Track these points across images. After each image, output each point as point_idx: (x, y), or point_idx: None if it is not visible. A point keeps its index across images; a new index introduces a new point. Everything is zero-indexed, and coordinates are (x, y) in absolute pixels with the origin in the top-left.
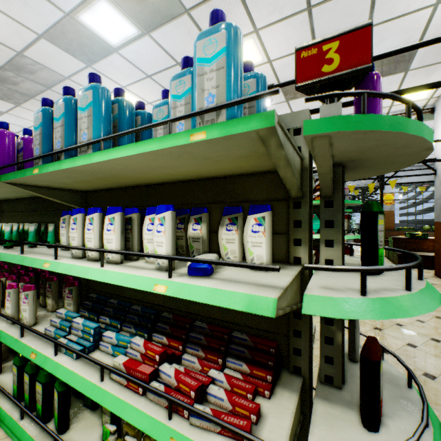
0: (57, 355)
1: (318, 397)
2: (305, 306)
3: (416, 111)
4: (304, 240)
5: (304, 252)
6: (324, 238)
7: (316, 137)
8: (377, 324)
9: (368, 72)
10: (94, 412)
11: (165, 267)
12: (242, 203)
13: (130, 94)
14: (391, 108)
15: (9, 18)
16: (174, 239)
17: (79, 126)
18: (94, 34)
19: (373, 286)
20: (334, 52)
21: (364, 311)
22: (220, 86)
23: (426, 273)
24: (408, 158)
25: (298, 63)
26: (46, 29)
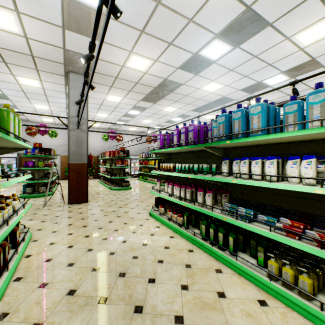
0: (237, 220)
1: None
2: None
3: None
4: None
5: None
6: None
7: None
8: None
9: None
10: (244, 253)
11: (311, 184)
12: None
13: (215, 83)
14: None
15: (167, 65)
16: (316, 171)
17: (251, 122)
18: (204, 58)
19: None
20: None
21: None
22: None
23: None
24: None
25: None
26: (181, 64)
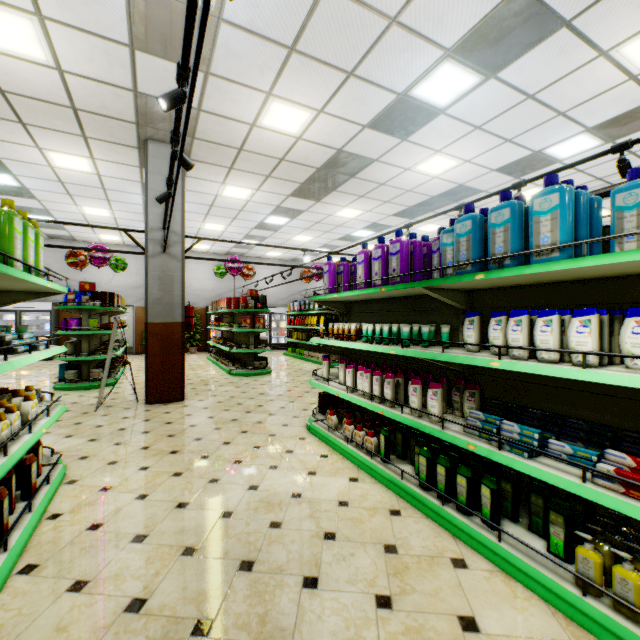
0: (500, 451)
1: None
2: None
3: None
4: None
5: None
6: None
7: None
8: None
9: None
10: (516, 524)
11: None
12: None
13: (443, 157)
14: None
15: (343, 121)
16: None
17: (535, 230)
18: (422, 103)
19: None
20: None
21: None
22: None
23: None
24: None
25: None
26: (373, 118)
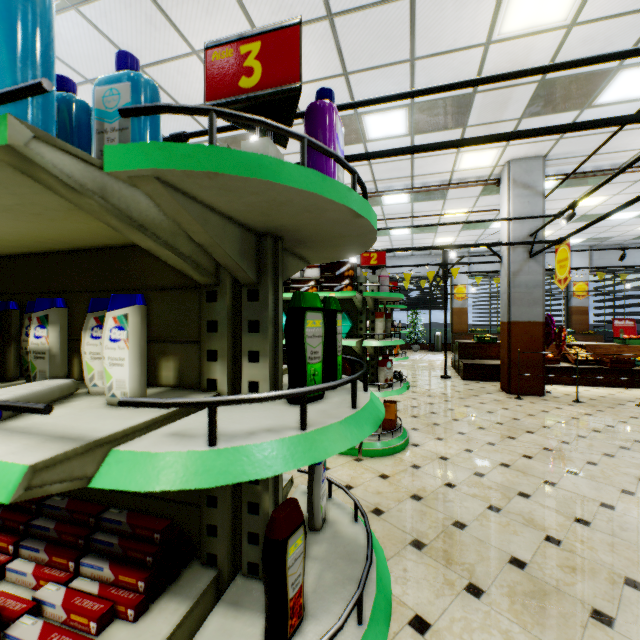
0: None
1: (223, 602)
2: (101, 474)
3: (328, 155)
4: (222, 351)
5: (221, 371)
6: (248, 348)
7: (135, 178)
8: (416, 460)
9: (299, 96)
10: None
11: None
12: (140, 292)
13: None
14: (453, 174)
15: None
16: None
17: None
18: None
19: (264, 424)
20: (255, 57)
21: (194, 473)
22: None
23: (492, 387)
24: (352, 229)
25: (208, 68)
26: None
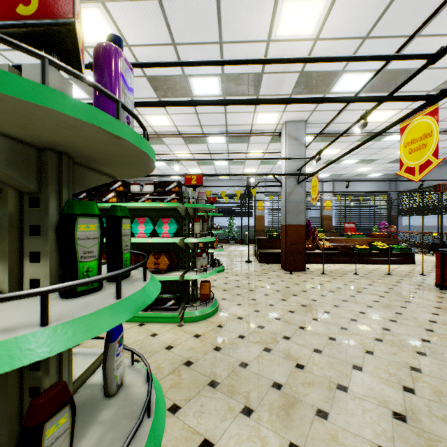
0: None
1: None
2: None
3: (80, 80)
4: (4, 253)
5: (3, 271)
6: (30, 249)
7: None
8: (221, 321)
9: (75, 31)
10: None
11: None
12: None
13: None
14: (253, 127)
15: None
16: None
17: None
18: None
19: (7, 324)
20: None
21: None
22: None
23: (276, 267)
24: (124, 149)
25: None
26: None
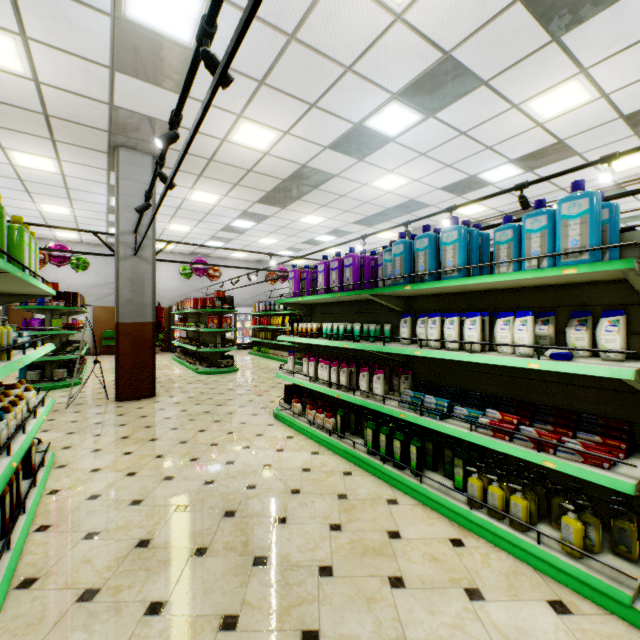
0: (422, 416)
1: None
2: None
3: None
4: None
5: None
6: None
7: None
8: None
9: None
10: (435, 472)
11: (527, 354)
12: (588, 307)
13: (395, 176)
14: None
15: (306, 142)
16: (534, 335)
17: (444, 256)
18: (375, 132)
19: None
20: None
21: None
22: (582, 234)
23: None
24: None
25: None
26: (333, 141)
